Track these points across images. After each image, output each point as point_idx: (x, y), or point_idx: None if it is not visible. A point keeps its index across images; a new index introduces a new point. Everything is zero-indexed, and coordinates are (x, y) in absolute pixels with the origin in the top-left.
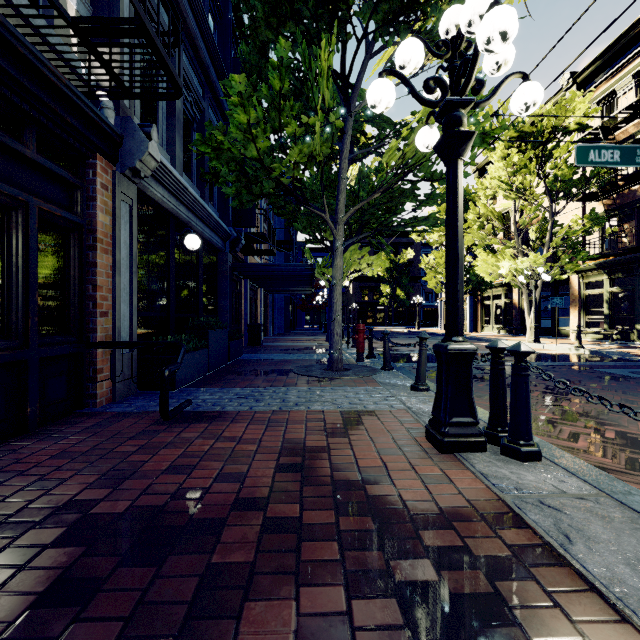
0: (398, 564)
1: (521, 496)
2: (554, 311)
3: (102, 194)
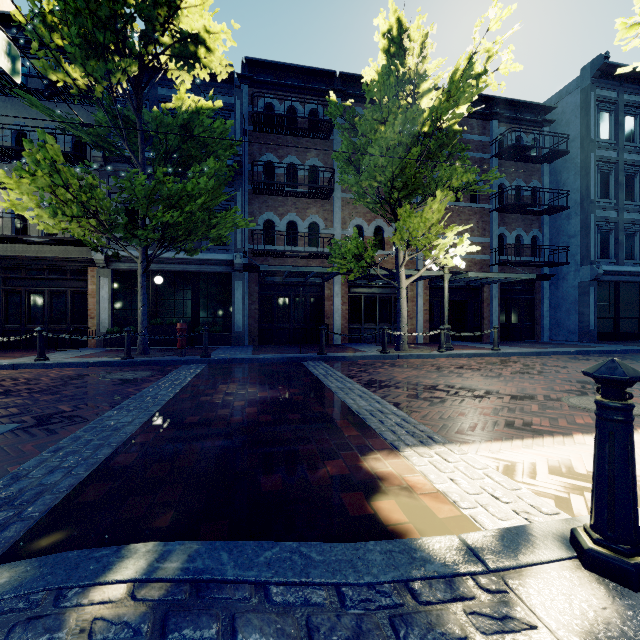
0: None
1: None
2: None
3: (92, 279)
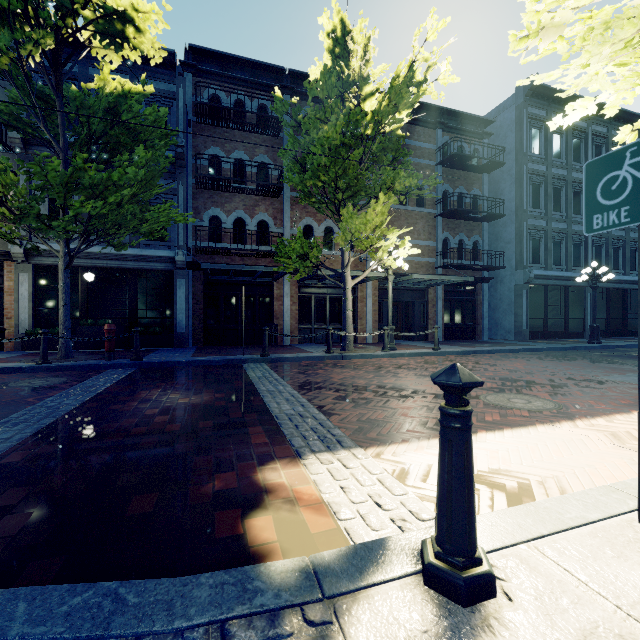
0: None
1: None
2: None
3: (8, 275)
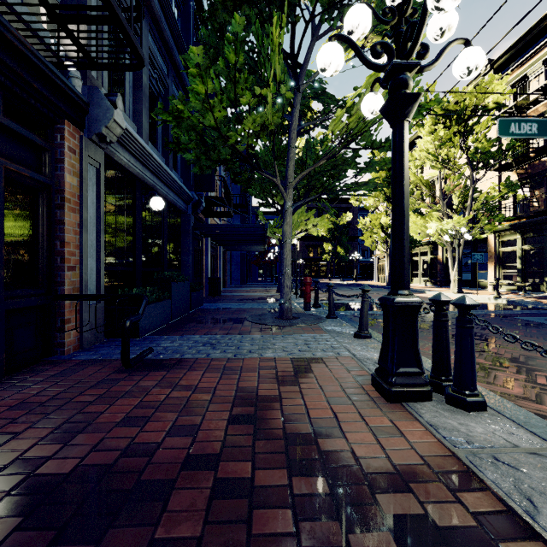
0: (356, 537)
1: (474, 451)
2: (474, 266)
3: (70, 157)
